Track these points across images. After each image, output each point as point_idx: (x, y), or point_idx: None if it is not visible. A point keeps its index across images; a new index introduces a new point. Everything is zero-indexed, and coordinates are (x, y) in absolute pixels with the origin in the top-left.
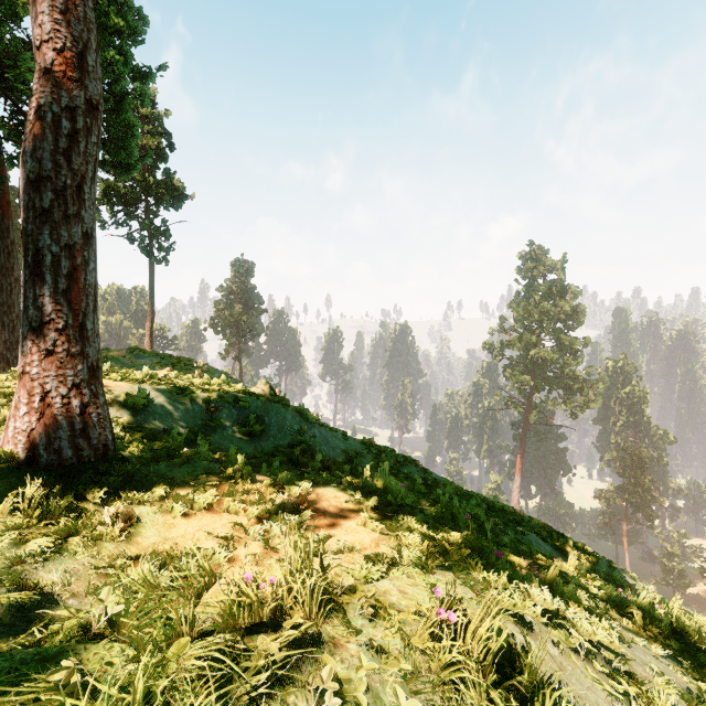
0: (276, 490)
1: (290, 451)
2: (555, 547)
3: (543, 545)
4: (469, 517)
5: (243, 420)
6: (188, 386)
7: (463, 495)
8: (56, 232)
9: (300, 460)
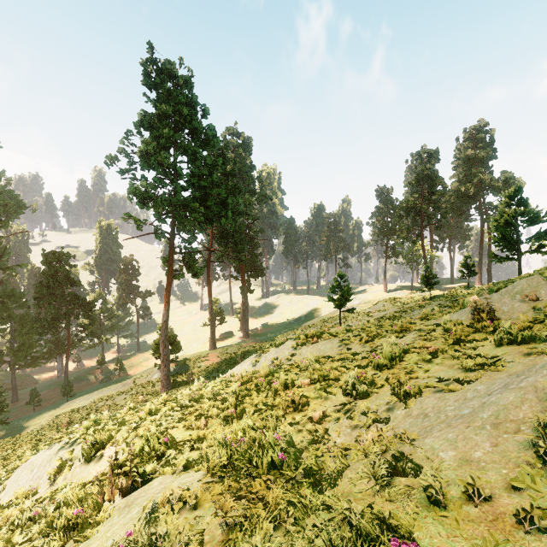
0: None
1: None
2: None
3: None
4: None
5: None
6: None
7: None
8: (490, 273)
9: None
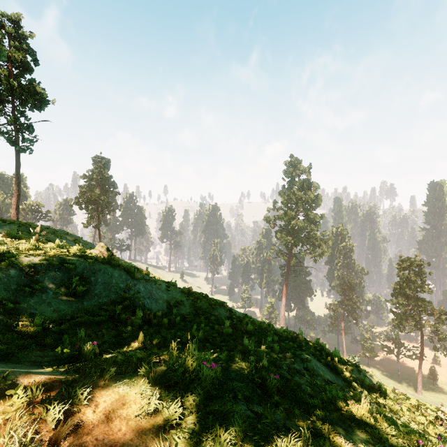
0: (24, 415)
1: (113, 308)
2: (326, 364)
3: (320, 367)
4: (278, 378)
5: (66, 282)
6: (7, 251)
7: (260, 330)
8: None
9: (121, 317)
